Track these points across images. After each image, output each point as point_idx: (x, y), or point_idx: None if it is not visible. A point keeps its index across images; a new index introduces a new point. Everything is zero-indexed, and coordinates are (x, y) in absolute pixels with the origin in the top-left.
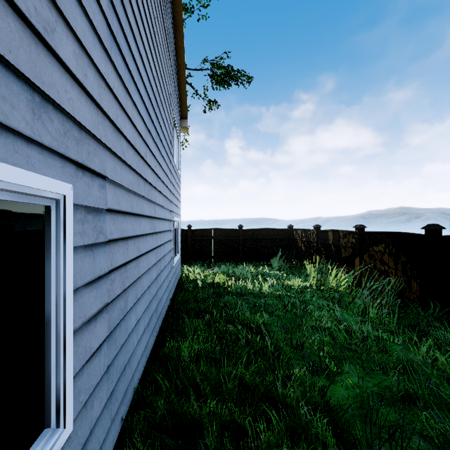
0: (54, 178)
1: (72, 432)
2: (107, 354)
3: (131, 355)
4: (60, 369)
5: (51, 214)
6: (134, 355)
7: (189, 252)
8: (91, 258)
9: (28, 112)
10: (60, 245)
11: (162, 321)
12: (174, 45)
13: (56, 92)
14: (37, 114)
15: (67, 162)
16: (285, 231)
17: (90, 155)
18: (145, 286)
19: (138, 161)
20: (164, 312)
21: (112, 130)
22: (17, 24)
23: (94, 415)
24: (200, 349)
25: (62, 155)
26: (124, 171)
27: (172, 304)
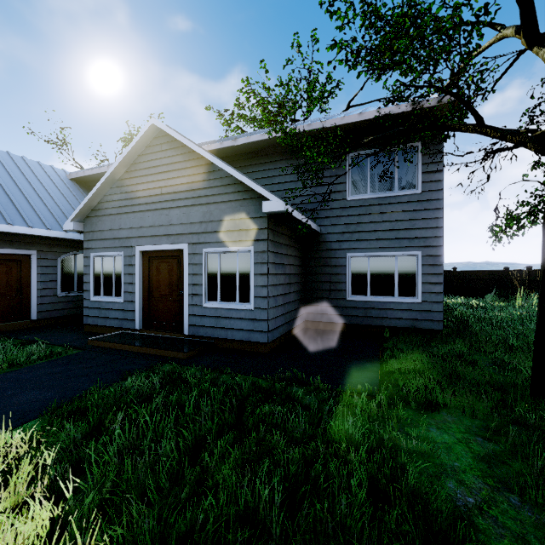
0: None
1: None
2: None
3: None
4: None
5: None
6: None
7: None
8: None
9: None
10: None
11: None
12: None
13: None
14: None
15: None
16: (500, 272)
17: None
18: None
19: None
20: None
21: None
22: None
23: None
24: None
25: None
26: None
27: None
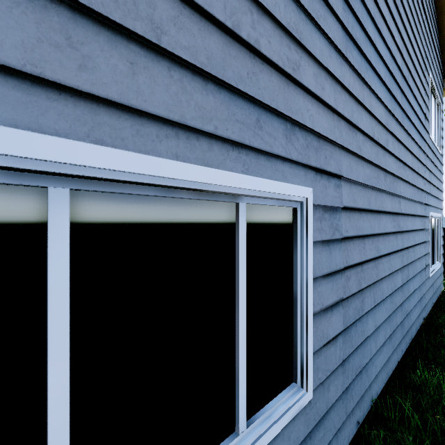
0: (299, 185)
1: (312, 399)
2: (342, 348)
3: (368, 362)
4: (303, 341)
5: (297, 214)
6: (372, 363)
7: None
8: (328, 253)
9: (283, 139)
10: (303, 239)
11: (411, 341)
12: None
13: (300, 115)
14: (288, 138)
15: (308, 170)
16: None
17: (326, 159)
18: (385, 292)
19: (377, 152)
20: (413, 331)
21: (347, 129)
22: (277, 78)
23: (330, 398)
24: None
25: (304, 165)
26: (360, 167)
27: (427, 324)
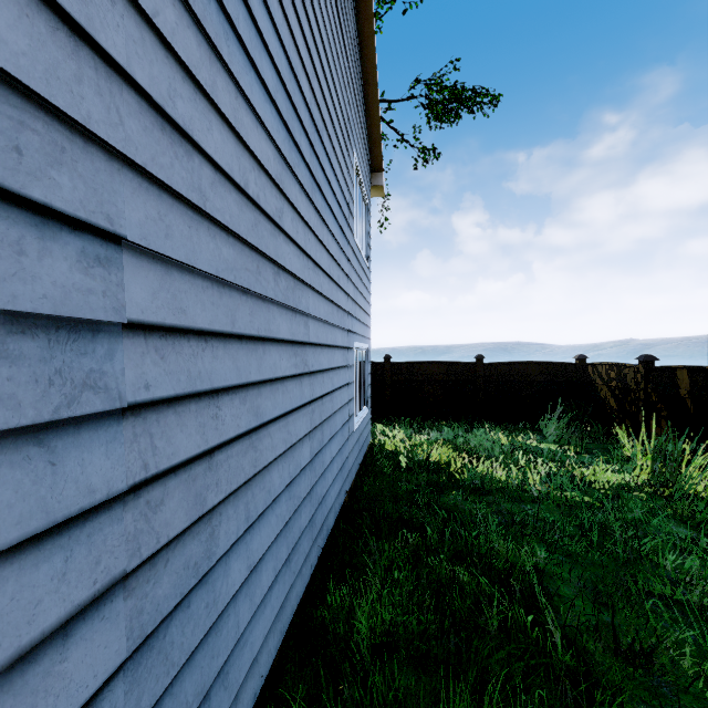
0: None
1: None
2: (124, 707)
3: (233, 651)
4: None
5: None
6: (242, 647)
7: (387, 400)
8: (37, 466)
9: None
10: None
11: (327, 540)
12: (355, 35)
13: None
14: None
15: None
16: (570, 367)
17: (25, 158)
18: (277, 486)
19: (257, 222)
20: (331, 520)
21: (151, 122)
22: None
23: None
24: (395, 625)
25: None
26: (205, 237)
27: (350, 500)
